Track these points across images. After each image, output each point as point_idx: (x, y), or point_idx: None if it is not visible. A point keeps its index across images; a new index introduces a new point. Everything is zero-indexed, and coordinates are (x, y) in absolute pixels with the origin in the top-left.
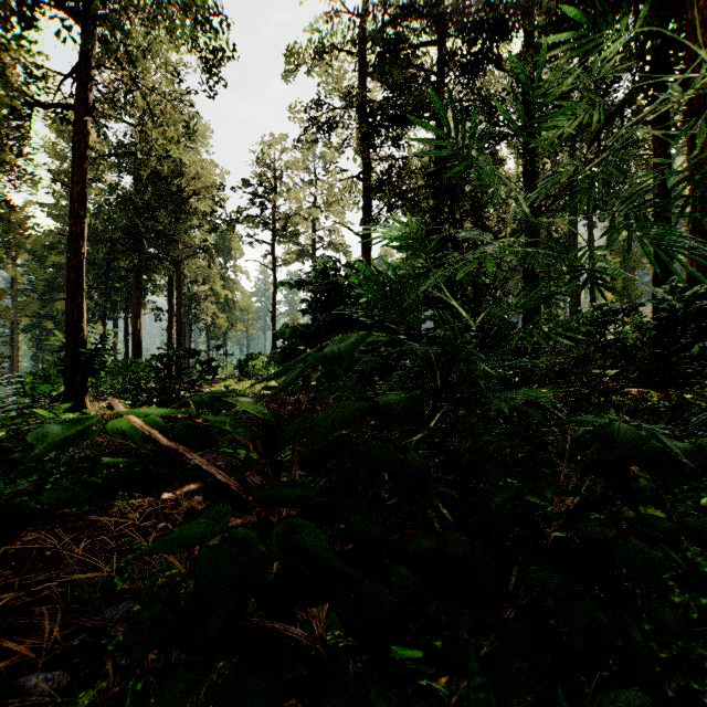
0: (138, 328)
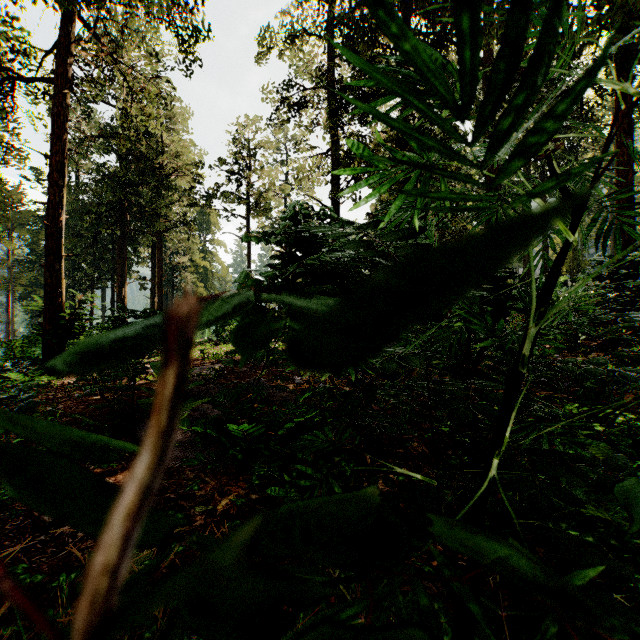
0: (122, 296)
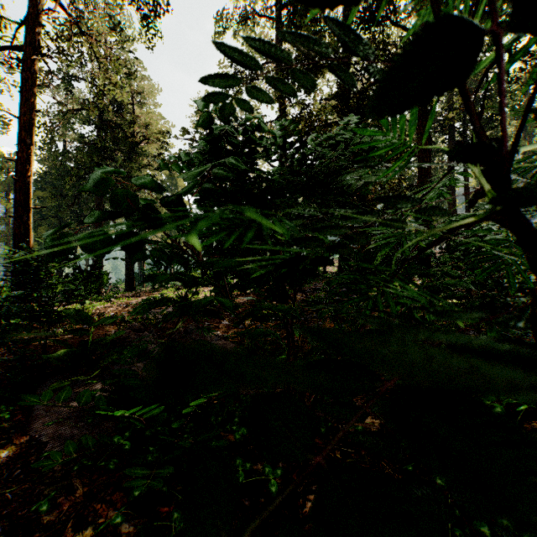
0: None
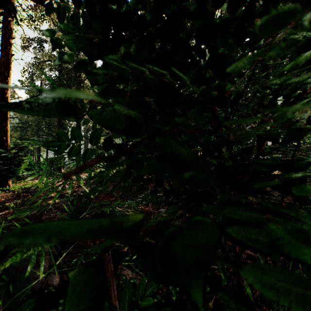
0: None
